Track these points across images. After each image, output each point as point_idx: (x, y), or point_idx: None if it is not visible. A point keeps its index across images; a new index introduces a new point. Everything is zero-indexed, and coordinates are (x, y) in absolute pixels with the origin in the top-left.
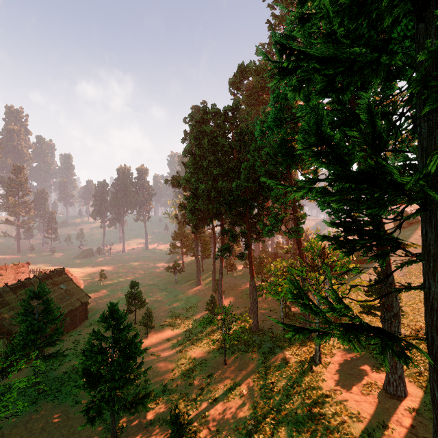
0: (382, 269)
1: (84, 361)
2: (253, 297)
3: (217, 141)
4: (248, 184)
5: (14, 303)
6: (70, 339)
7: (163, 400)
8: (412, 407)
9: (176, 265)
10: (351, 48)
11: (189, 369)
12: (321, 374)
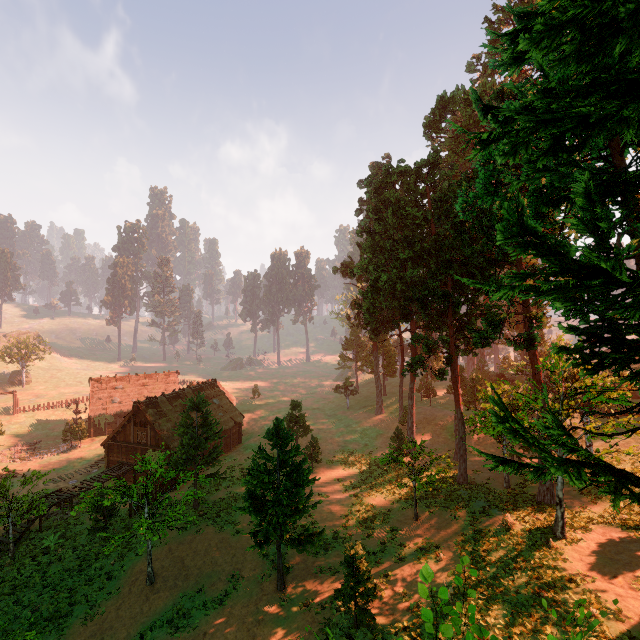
0: None
1: (251, 480)
2: (459, 434)
3: (406, 212)
4: (451, 271)
5: (170, 415)
6: (224, 464)
7: (335, 548)
8: None
9: (347, 385)
10: (573, 110)
11: (367, 519)
12: (563, 552)
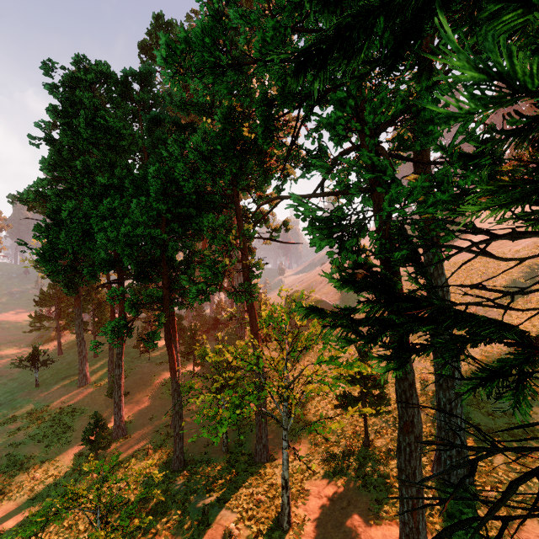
0: None
1: None
2: (174, 408)
3: (106, 123)
4: (164, 206)
5: None
6: None
7: None
8: None
9: (37, 354)
10: None
11: None
12: None
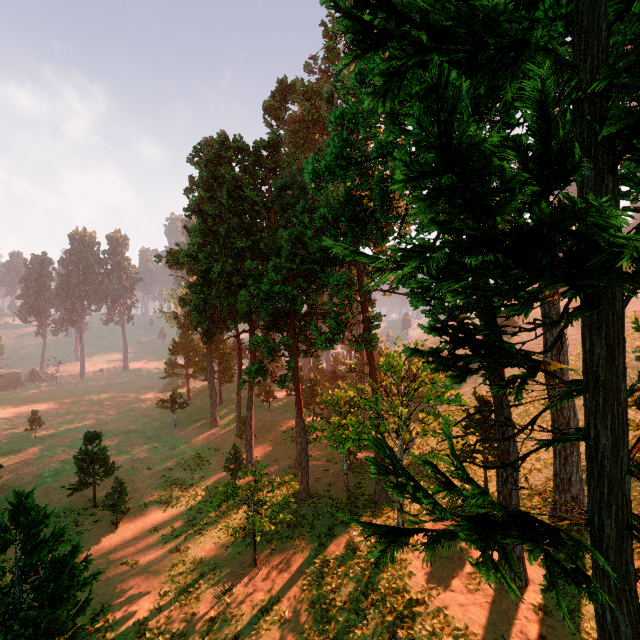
0: (496, 398)
1: None
2: (301, 444)
3: (244, 194)
4: (294, 265)
5: None
6: None
7: None
8: (538, 604)
9: (175, 397)
10: None
11: (192, 583)
12: (407, 564)
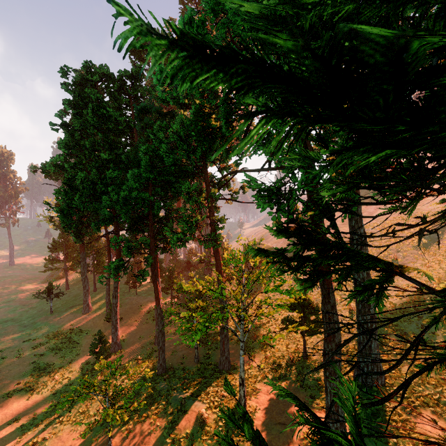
0: (324, 289)
1: None
2: (159, 328)
3: (108, 113)
4: (151, 175)
5: None
6: None
7: None
8: None
9: (51, 288)
10: None
11: None
12: None
